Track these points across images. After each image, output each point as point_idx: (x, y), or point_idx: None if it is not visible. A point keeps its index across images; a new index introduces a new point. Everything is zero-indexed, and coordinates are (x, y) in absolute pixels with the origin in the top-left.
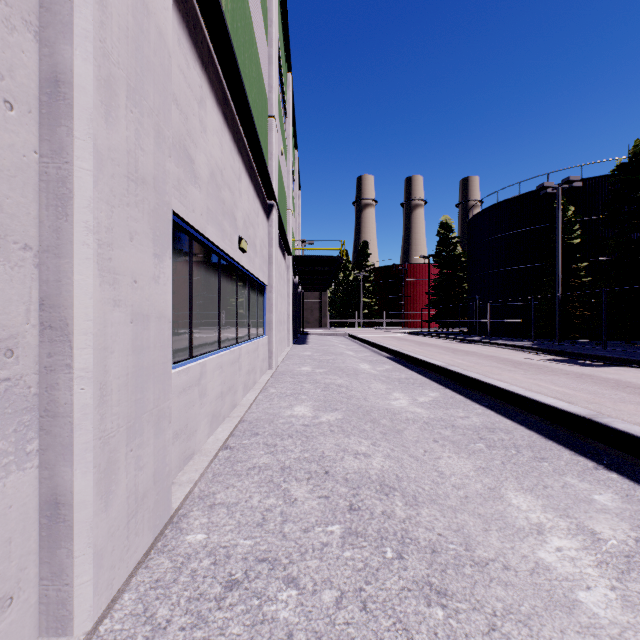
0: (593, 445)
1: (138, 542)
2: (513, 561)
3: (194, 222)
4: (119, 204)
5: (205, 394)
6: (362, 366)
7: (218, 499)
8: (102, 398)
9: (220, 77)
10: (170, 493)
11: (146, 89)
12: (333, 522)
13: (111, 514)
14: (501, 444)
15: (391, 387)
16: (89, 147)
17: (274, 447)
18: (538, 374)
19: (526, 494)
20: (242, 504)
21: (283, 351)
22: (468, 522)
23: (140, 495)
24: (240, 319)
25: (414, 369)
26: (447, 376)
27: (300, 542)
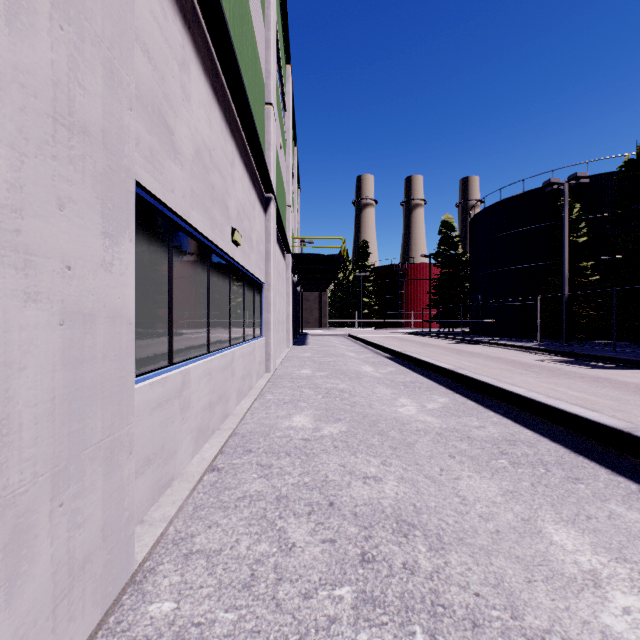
0: (633, 463)
1: (74, 629)
2: (572, 630)
3: (173, 204)
4: (36, 153)
5: (188, 407)
6: (365, 368)
7: (197, 544)
8: None
9: (208, 44)
10: (131, 545)
11: (89, 6)
12: (341, 581)
13: (19, 608)
14: (526, 460)
15: (396, 392)
16: None
17: (269, 468)
18: (551, 377)
19: (568, 528)
20: (226, 552)
21: (282, 352)
22: (506, 570)
23: (78, 563)
24: (234, 319)
25: (419, 371)
26: (456, 380)
27: (299, 616)
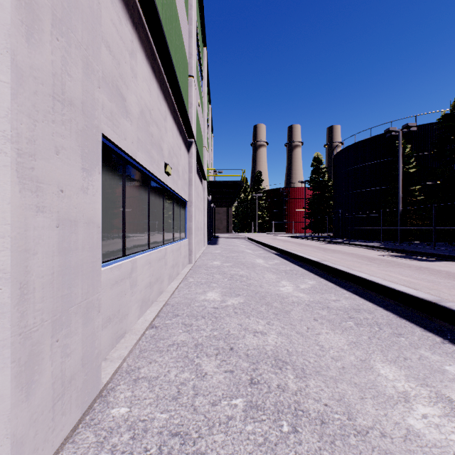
0: (438, 323)
1: (65, 420)
2: (388, 428)
3: (126, 148)
4: (43, 119)
5: (136, 285)
6: (258, 261)
7: (142, 373)
8: (22, 296)
9: (149, 38)
10: (99, 371)
11: (74, 24)
12: (237, 395)
13: (33, 402)
14: (366, 322)
15: (280, 277)
16: (7, 61)
17: (190, 326)
18: (388, 267)
19: (391, 365)
20: (161, 378)
21: (200, 250)
22: (347, 391)
23: (67, 379)
24: (166, 226)
25: (296, 263)
26: (321, 268)
27: (208, 416)
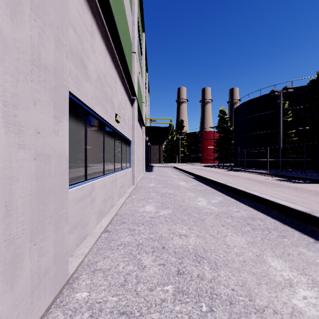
0: (311, 228)
1: (41, 303)
2: (278, 306)
3: (87, 102)
4: (24, 79)
5: (94, 201)
6: (181, 183)
7: (98, 266)
8: (7, 212)
9: (104, 24)
10: (67, 265)
11: (47, 9)
12: (168, 283)
13: (16, 291)
14: (259, 227)
15: (197, 194)
16: None
17: (133, 231)
18: (273, 187)
19: (278, 259)
20: (112, 270)
21: (140, 175)
22: (247, 279)
23: (42, 272)
24: (116, 158)
25: (208, 184)
26: (226, 188)
27: (147, 298)
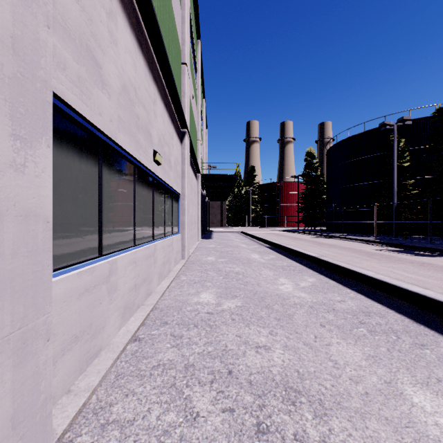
0: None
1: None
2: None
3: (101, 125)
4: None
5: (116, 289)
6: (253, 256)
7: (113, 414)
8: None
9: (134, 5)
10: (48, 423)
11: None
12: None
13: None
14: (380, 329)
15: (277, 273)
16: None
17: (180, 339)
18: (389, 263)
19: (424, 390)
20: (138, 422)
21: (194, 244)
22: (380, 433)
23: None
24: (156, 220)
25: (292, 258)
26: (320, 264)
27: None
